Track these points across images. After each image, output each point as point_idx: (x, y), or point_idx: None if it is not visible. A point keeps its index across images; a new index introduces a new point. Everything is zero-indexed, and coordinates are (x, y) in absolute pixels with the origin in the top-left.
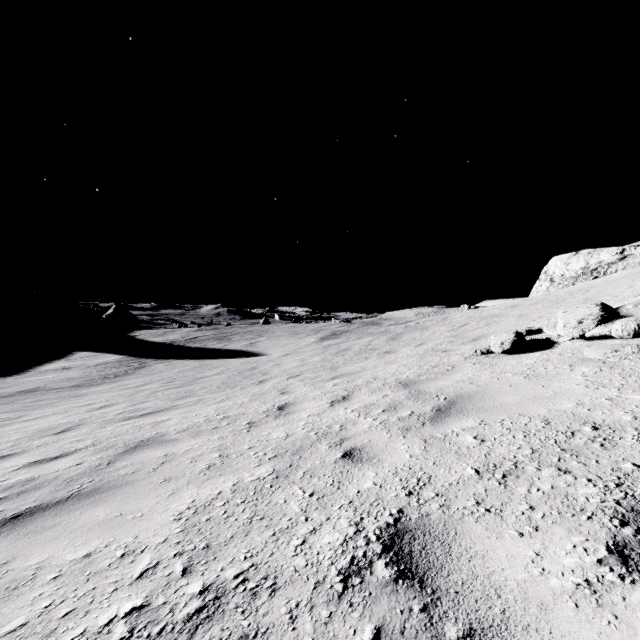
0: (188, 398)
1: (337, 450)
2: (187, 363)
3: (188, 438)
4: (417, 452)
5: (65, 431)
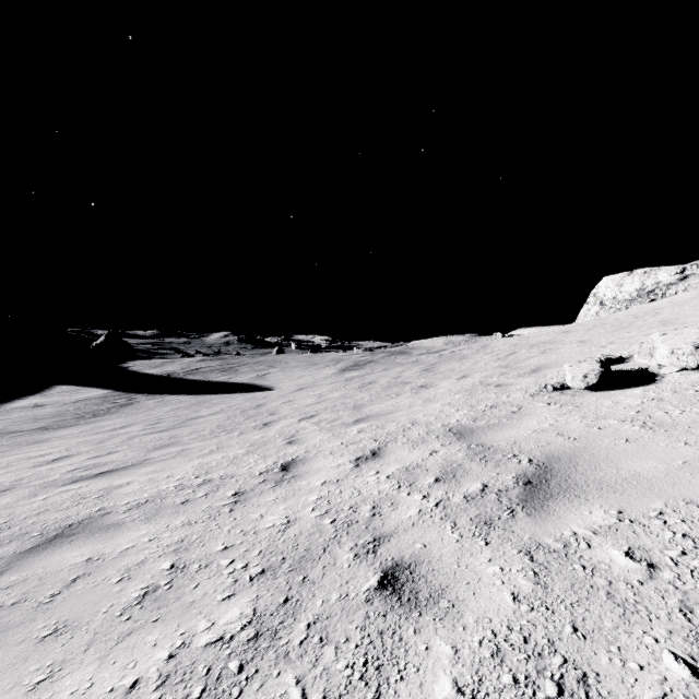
0: (169, 447)
1: (369, 566)
2: (183, 399)
3: (139, 522)
4: (525, 587)
5: None
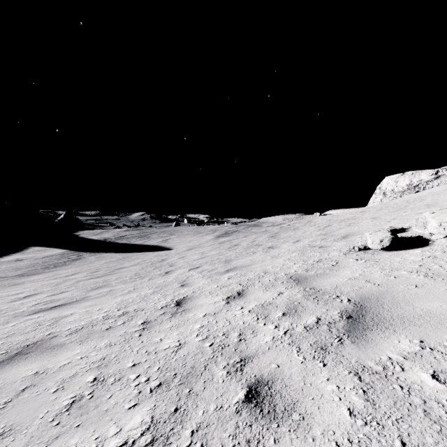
0: (101, 288)
1: (238, 382)
2: (113, 256)
3: (75, 343)
4: (357, 403)
5: None
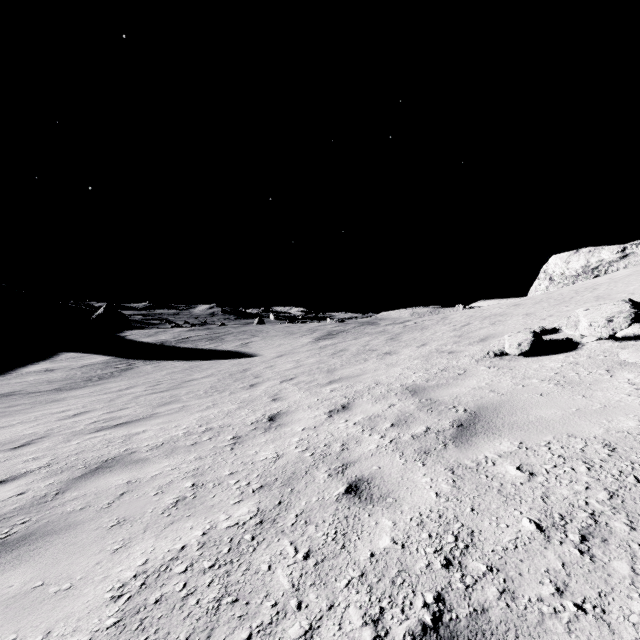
0: (171, 404)
1: (339, 481)
2: (176, 364)
3: (160, 458)
4: (445, 489)
5: (25, 445)
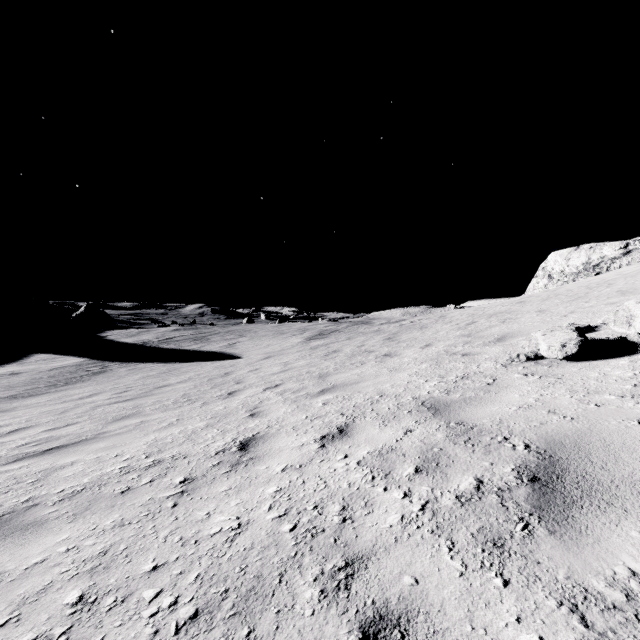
0: (128, 419)
1: (341, 616)
2: (154, 367)
3: (64, 520)
4: None
5: None
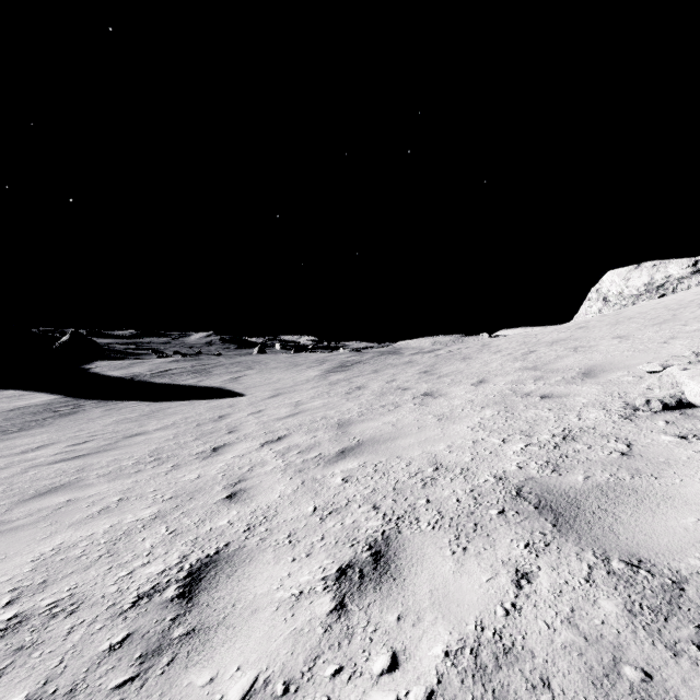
0: (54, 494)
1: None
2: (136, 407)
3: None
4: None
5: None
